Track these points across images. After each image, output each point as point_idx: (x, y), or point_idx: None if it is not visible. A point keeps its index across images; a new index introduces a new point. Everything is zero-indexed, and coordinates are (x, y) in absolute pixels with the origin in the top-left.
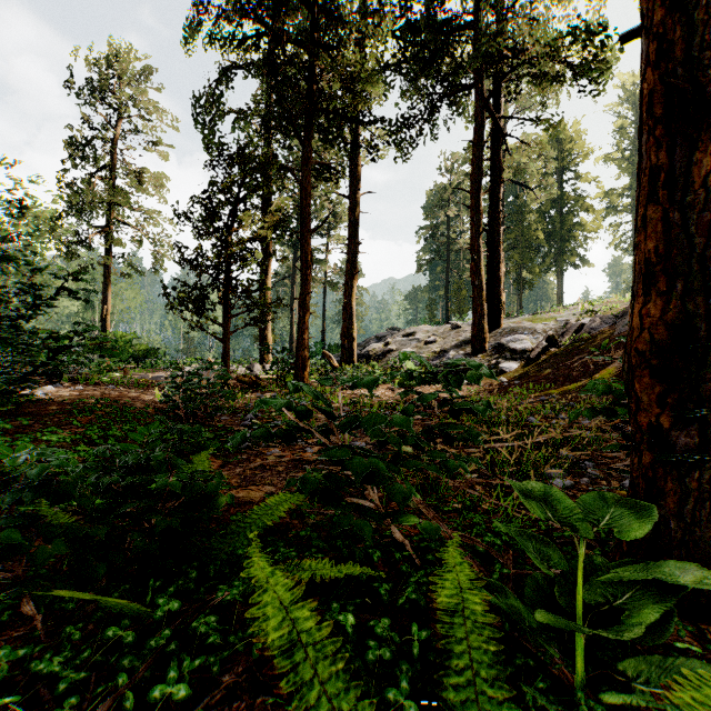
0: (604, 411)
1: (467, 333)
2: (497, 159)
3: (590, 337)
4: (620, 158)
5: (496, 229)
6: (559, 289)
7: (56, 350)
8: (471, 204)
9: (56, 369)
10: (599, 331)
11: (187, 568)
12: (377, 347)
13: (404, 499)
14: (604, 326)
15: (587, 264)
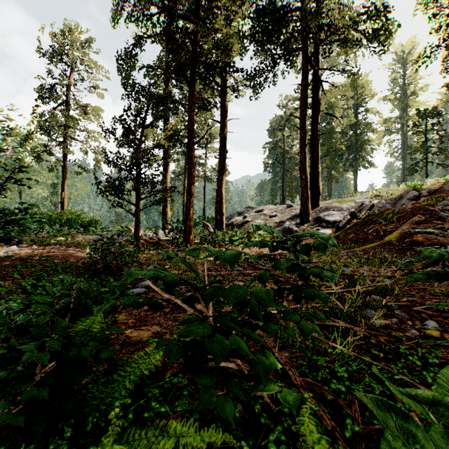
0: (437, 277)
1: (297, 210)
2: (316, 97)
3: (379, 212)
4: (393, 98)
5: (315, 142)
6: (355, 182)
7: (9, 222)
8: (300, 126)
9: (6, 236)
10: (384, 209)
11: (63, 425)
12: (238, 219)
13: (266, 373)
14: (388, 205)
15: (372, 166)
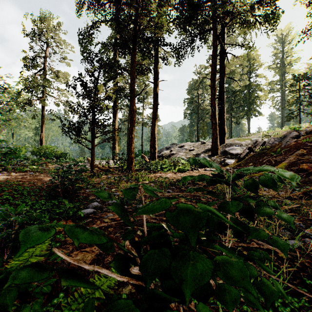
0: None
1: (208, 146)
2: (223, 64)
3: (269, 147)
4: (275, 67)
5: (222, 97)
6: (248, 126)
7: None
8: (211, 85)
9: None
10: (273, 145)
11: None
12: (166, 152)
13: None
14: (276, 142)
15: (261, 115)
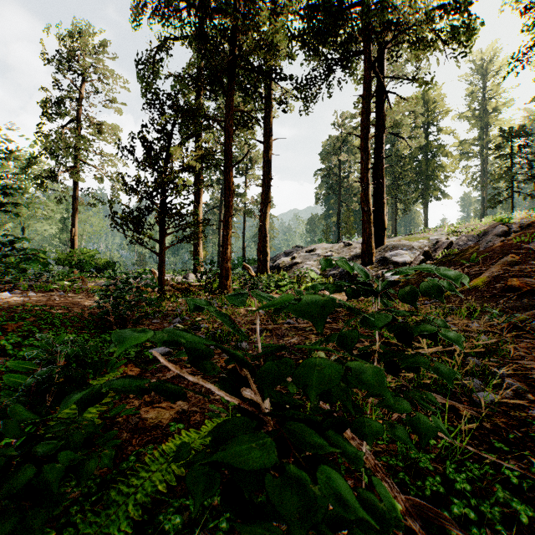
0: None
1: (357, 249)
2: (381, 111)
3: (459, 252)
4: (471, 116)
5: (380, 167)
6: (425, 216)
7: None
8: (361, 146)
9: None
10: (466, 247)
11: None
12: (285, 260)
13: (381, 531)
14: (470, 243)
15: (446, 197)
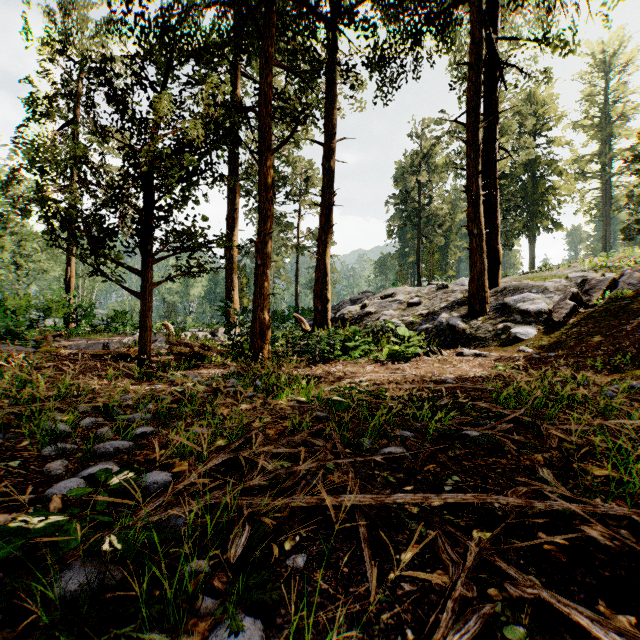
0: None
1: (457, 293)
2: (492, 93)
3: (632, 294)
4: (589, 125)
5: (491, 173)
6: (531, 253)
7: None
8: (468, 139)
9: None
10: None
11: None
12: (353, 309)
13: None
14: None
15: (560, 228)
